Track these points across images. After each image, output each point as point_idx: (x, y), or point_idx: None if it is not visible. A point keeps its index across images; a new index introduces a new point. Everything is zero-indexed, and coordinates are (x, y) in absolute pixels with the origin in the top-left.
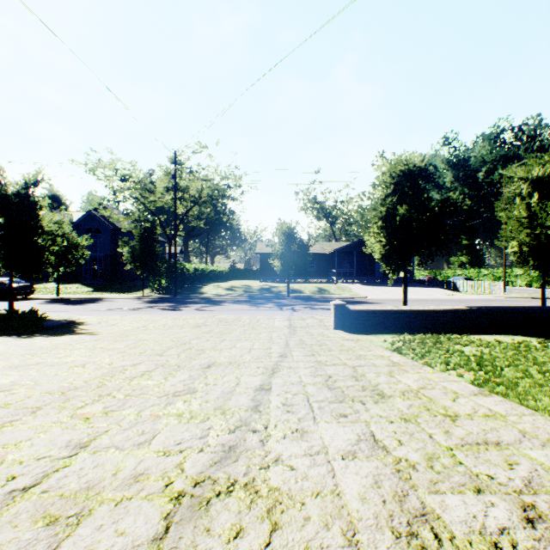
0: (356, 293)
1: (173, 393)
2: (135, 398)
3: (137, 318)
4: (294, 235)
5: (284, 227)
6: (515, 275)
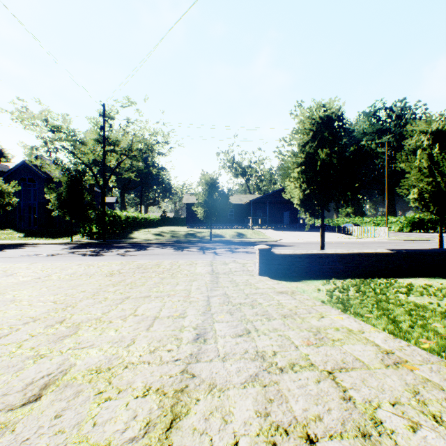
0: (269, 237)
1: None
2: None
3: (47, 265)
4: (216, 185)
5: (207, 177)
6: (390, 222)
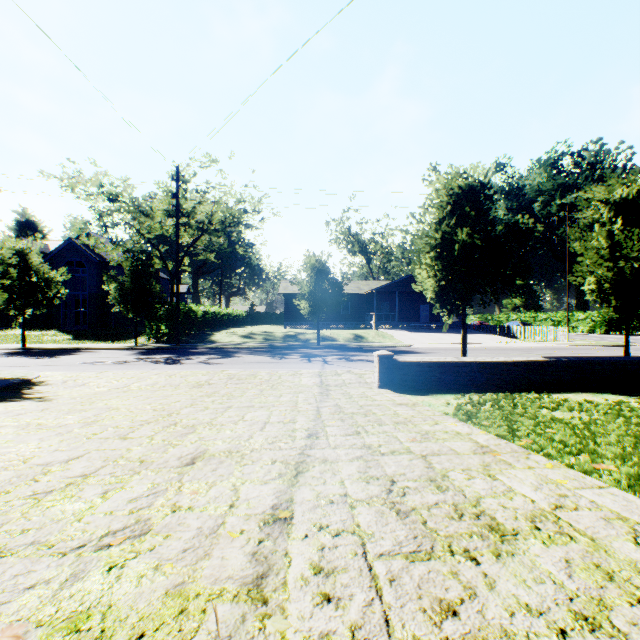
0: (399, 341)
1: (98, 538)
2: (8, 559)
3: (120, 375)
4: (325, 270)
5: (313, 260)
6: (576, 319)
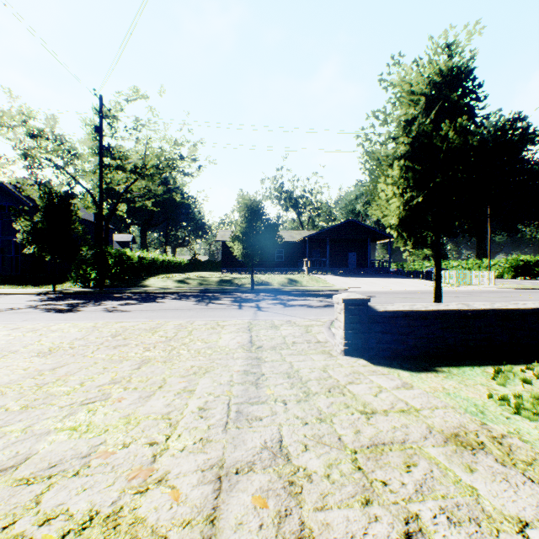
0: (332, 285)
1: None
2: None
3: None
4: (260, 211)
5: (246, 199)
6: (485, 266)
